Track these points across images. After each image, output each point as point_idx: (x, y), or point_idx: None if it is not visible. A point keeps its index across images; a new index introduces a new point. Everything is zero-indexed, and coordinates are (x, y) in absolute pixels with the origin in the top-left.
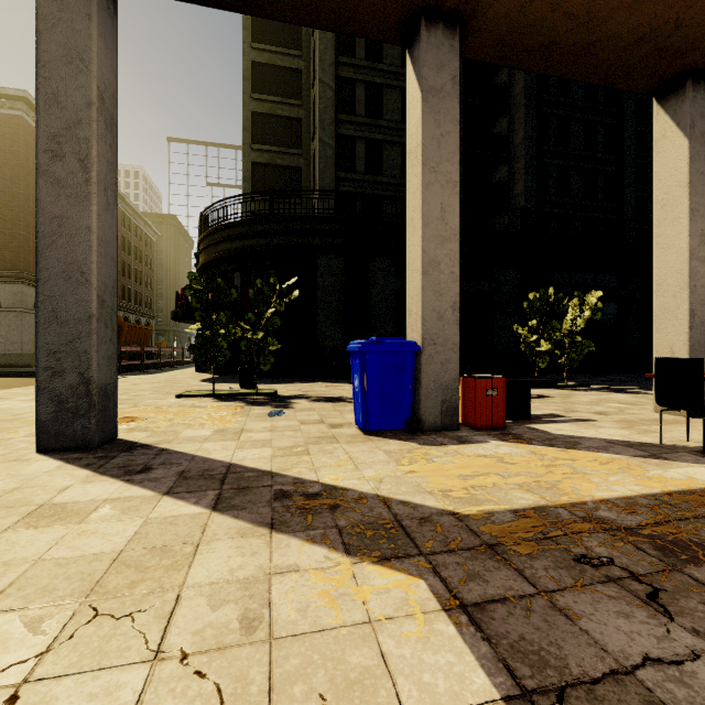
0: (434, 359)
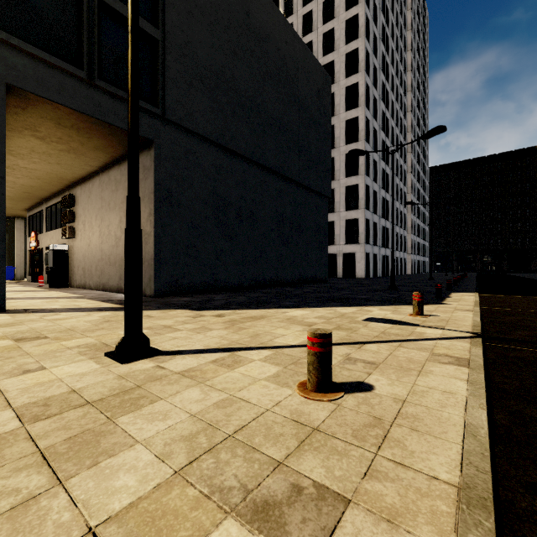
0: (19, 269)
